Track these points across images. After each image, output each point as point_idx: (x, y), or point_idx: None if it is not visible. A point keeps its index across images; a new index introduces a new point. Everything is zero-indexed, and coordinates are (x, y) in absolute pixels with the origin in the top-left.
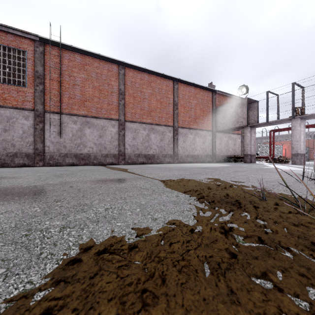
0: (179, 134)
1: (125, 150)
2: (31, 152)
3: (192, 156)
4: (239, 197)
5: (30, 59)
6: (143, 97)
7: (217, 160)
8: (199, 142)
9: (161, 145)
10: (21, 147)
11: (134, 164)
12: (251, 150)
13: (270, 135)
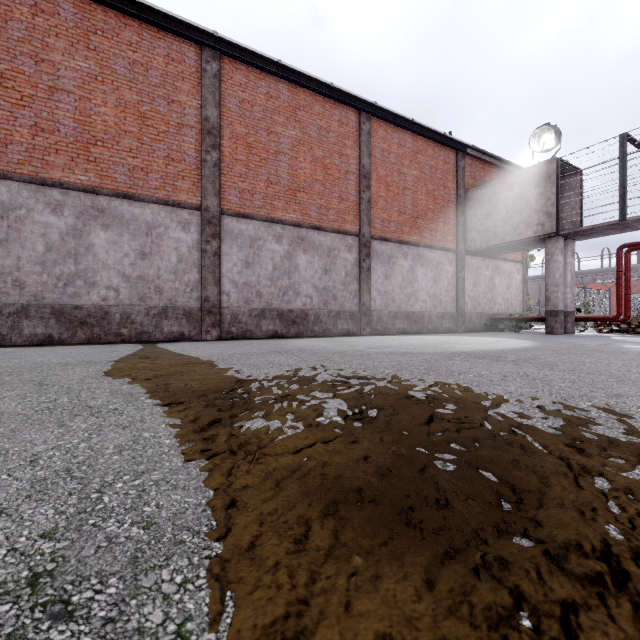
0: (374, 255)
1: (222, 299)
2: None
3: (408, 316)
4: None
5: None
6: (275, 149)
7: (468, 325)
8: (425, 280)
9: (326, 285)
10: None
11: (247, 339)
12: (565, 299)
13: (619, 258)
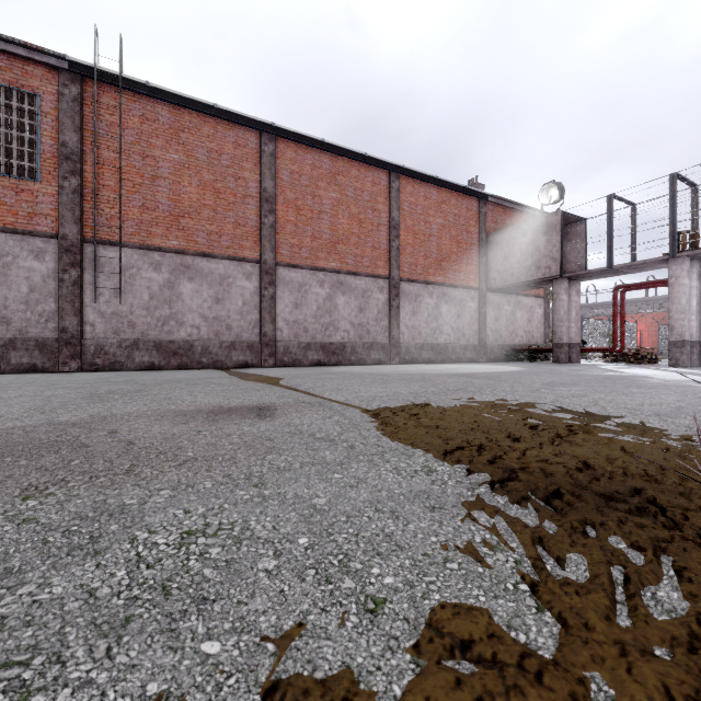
0: (402, 295)
1: (277, 334)
2: (51, 337)
3: (433, 348)
4: (631, 473)
5: (47, 115)
6: (319, 209)
7: (489, 356)
8: (449, 316)
9: (361, 321)
10: (25, 326)
11: (297, 366)
12: (570, 333)
13: (615, 297)
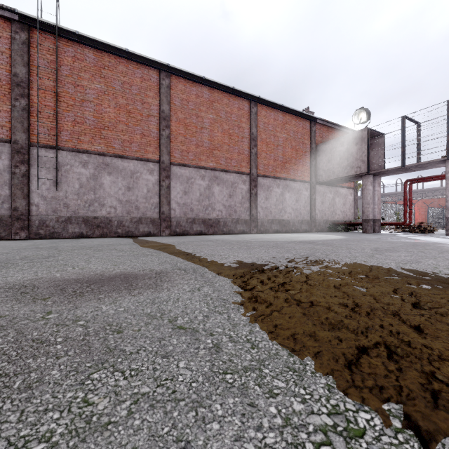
0: (259, 186)
1: (171, 212)
2: (6, 214)
3: (280, 222)
4: None
5: (3, 53)
6: (201, 126)
7: (317, 228)
8: (290, 200)
9: (230, 204)
10: None
11: (185, 235)
12: (374, 212)
13: (405, 187)
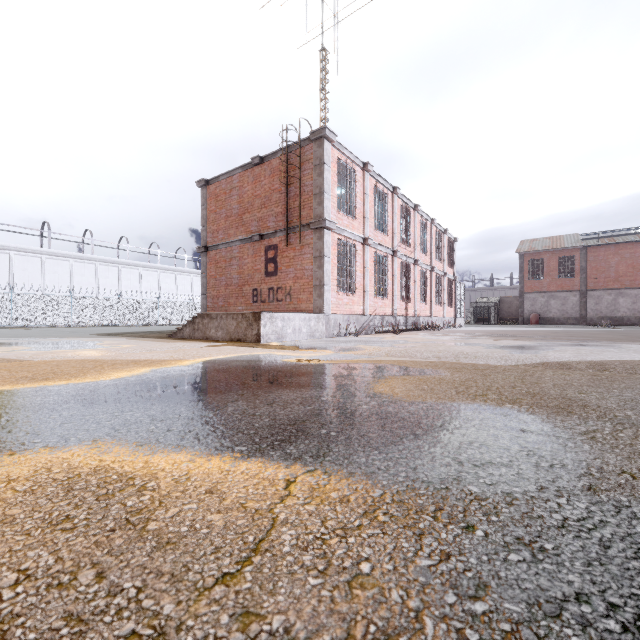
0: None
1: None
2: (577, 316)
3: None
4: None
5: (576, 260)
6: None
7: None
8: None
9: None
10: (571, 314)
11: None
12: None
13: None
